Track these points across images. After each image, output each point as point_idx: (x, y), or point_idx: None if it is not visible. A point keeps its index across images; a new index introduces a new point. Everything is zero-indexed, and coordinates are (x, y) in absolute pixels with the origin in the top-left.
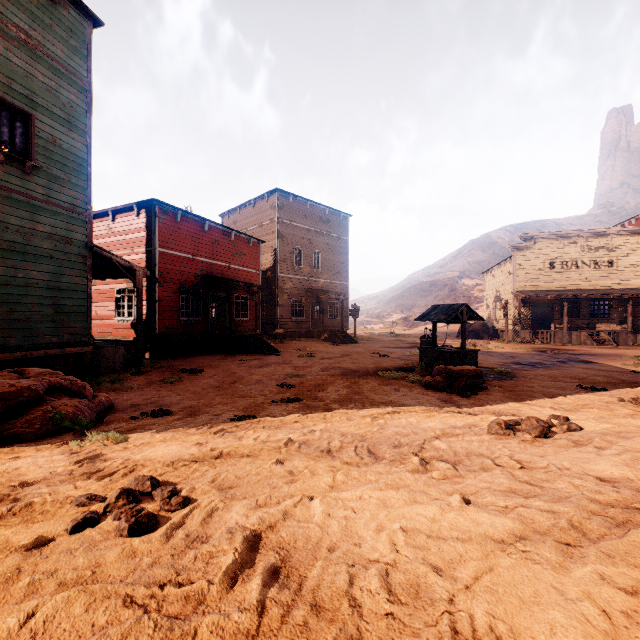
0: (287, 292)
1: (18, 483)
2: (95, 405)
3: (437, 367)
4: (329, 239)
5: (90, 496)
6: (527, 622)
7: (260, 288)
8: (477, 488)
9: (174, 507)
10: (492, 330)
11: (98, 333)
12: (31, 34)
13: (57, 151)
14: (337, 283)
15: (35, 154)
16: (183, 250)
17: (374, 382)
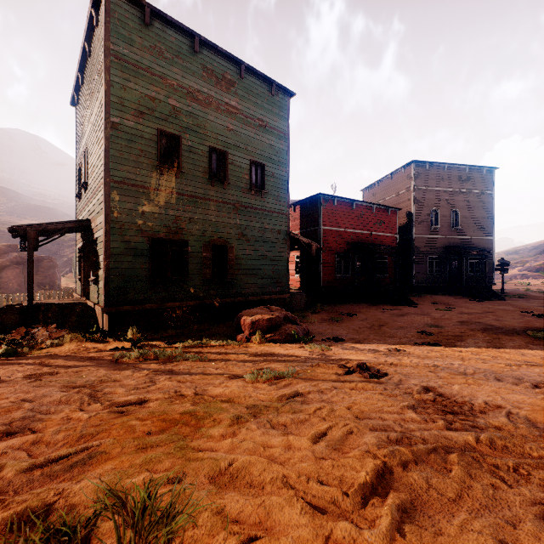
0: (423, 251)
1: (303, 357)
2: (302, 330)
3: None
4: (469, 196)
5: (343, 365)
6: (543, 418)
7: (398, 250)
8: None
9: (382, 375)
10: None
11: None
12: (264, 120)
13: (274, 181)
14: (479, 239)
15: (265, 186)
16: (338, 226)
17: (520, 340)
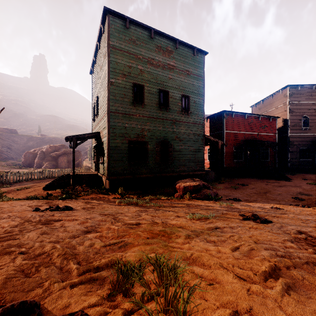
0: (296, 144)
1: (216, 209)
2: (213, 193)
3: None
4: None
5: (242, 214)
6: None
7: (277, 144)
8: None
9: (268, 222)
10: None
11: None
12: (189, 70)
13: (195, 105)
14: None
15: (190, 108)
16: (235, 130)
17: None
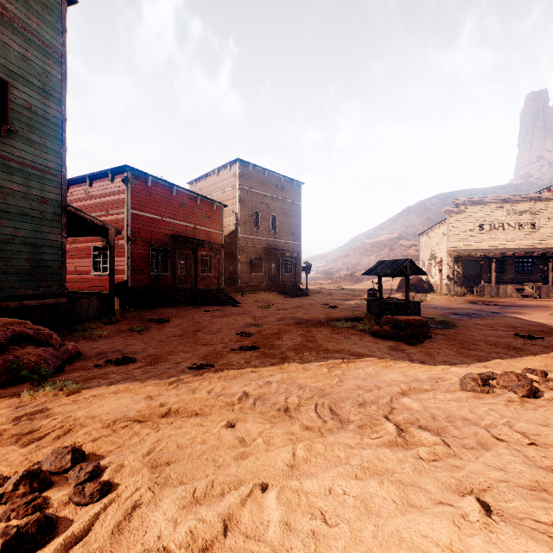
0: (247, 251)
1: None
2: (61, 353)
3: (385, 317)
4: (284, 204)
5: None
6: None
7: (223, 246)
8: (488, 479)
9: (85, 500)
10: (428, 284)
11: (77, 286)
12: (7, 7)
13: (33, 117)
14: (291, 243)
15: (11, 119)
16: (153, 212)
17: (326, 331)
